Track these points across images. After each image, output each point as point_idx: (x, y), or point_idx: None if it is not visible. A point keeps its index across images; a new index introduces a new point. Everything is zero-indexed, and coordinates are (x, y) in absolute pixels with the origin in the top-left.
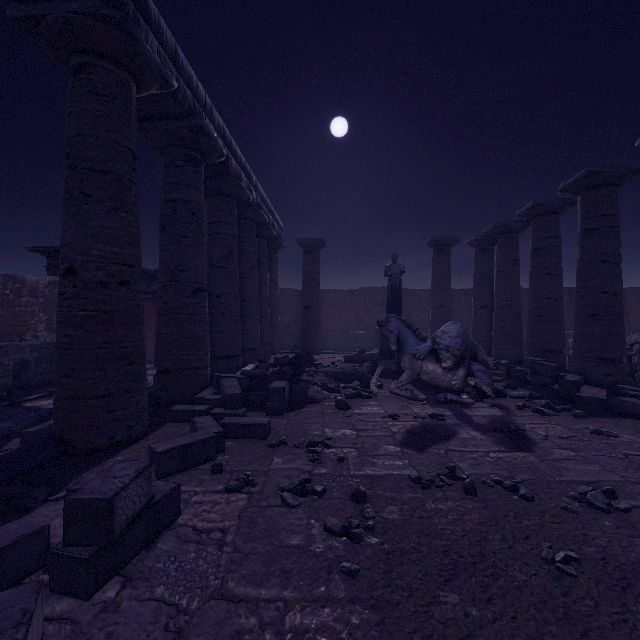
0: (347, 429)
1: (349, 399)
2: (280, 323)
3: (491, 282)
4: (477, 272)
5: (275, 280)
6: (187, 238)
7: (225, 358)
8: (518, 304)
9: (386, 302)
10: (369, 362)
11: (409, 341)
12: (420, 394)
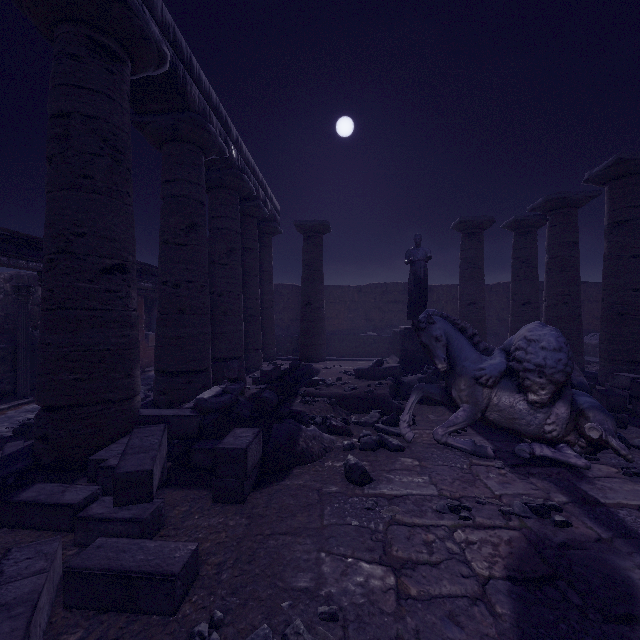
0: (372, 562)
1: (366, 451)
2: (279, 323)
3: (535, 273)
4: (517, 261)
5: (269, 272)
6: (90, 179)
7: (185, 374)
8: (578, 299)
9: (399, 300)
10: (390, 379)
11: (466, 354)
12: (488, 446)
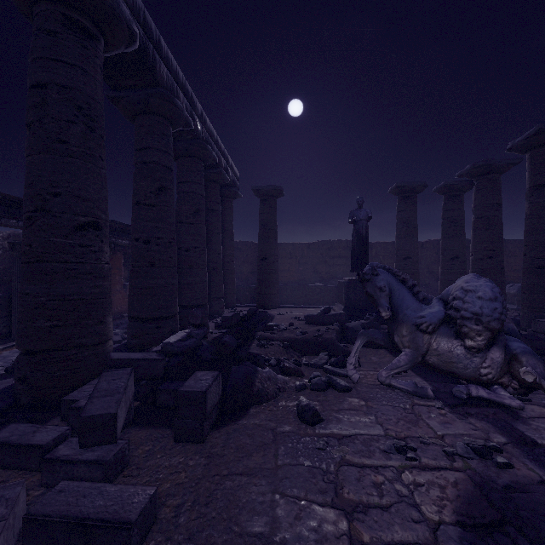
0: (324, 505)
1: (317, 392)
2: (239, 275)
3: (462, 231)
4: (446, 220)
5: (230, 230)
6: (65, 144)
7: (154, 320)
8: (501, 254)
9: (343, 255)
10: (336, 324)
11: (407, 303)
12: (428, 387)
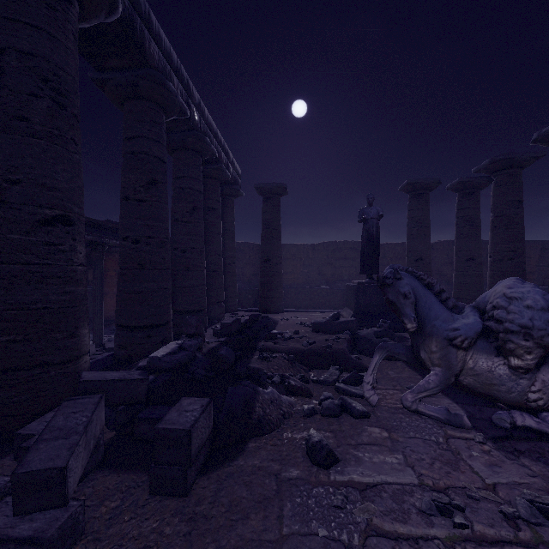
0: None
1: (329, 418)
2: (242, 278)
3: (478, 231)
4: (461, 220)
5: (231, 230)
6: (26, 121)
7: (144, 328)
8: (523, 255)
9: (349, 256)
10: (347, 333)
11: (436, 312)
12: (464, 414)
